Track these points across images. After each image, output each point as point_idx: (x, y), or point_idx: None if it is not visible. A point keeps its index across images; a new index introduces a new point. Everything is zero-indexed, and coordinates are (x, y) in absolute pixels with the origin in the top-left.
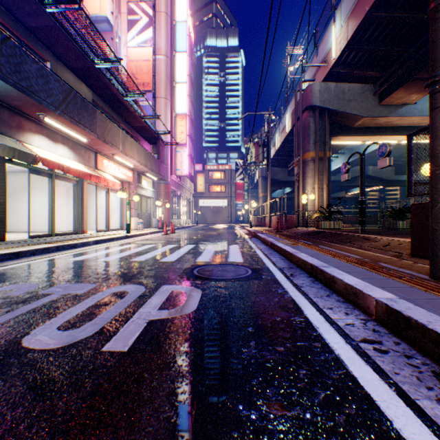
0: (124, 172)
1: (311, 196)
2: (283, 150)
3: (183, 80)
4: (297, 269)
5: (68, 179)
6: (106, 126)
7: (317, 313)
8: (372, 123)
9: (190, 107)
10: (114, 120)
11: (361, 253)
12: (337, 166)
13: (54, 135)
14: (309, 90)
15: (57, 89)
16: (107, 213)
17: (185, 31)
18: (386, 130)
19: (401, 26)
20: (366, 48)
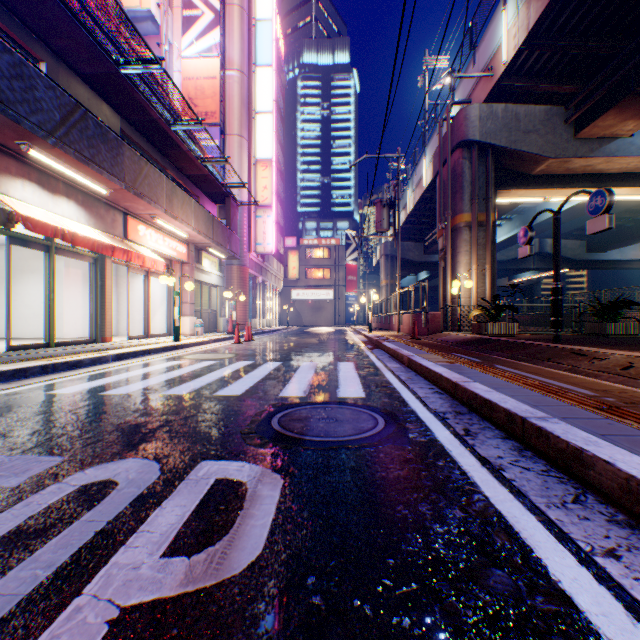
0: (172, 245)
1: (467, 283)
2: (418, 215)
3: (267, 109)
4: (472, 416)
5: (78, 254)
6: (140, 170)
7: (587, 577)
8: (563, 168)
9: (278, 151)
10: (157, 164)
11: (586, 382)
12: (500, 238)
13: (51, 182)
14: (462, 116)
15: (49, 100)
16: (146, 309)
17: (269, 35)
18: (583, 179)
19: (618, 5)
20: (558, 44)
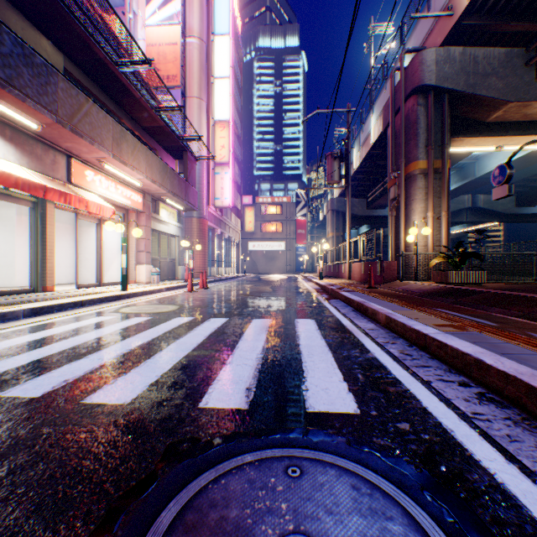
0: (126, 194)
1: (425, 230)
2: (363, 172)
3: (225, 74)
4: None
5: (12, 197)
6: (79, 106)
7: None
8: (520, 113)
9: (236, 118)
10: (110, 112)
11: None
12: None
13: None
14: (418, 61)
15: None
16: (98, 258)
17: (227, 6)
18: None
19: None
20: None
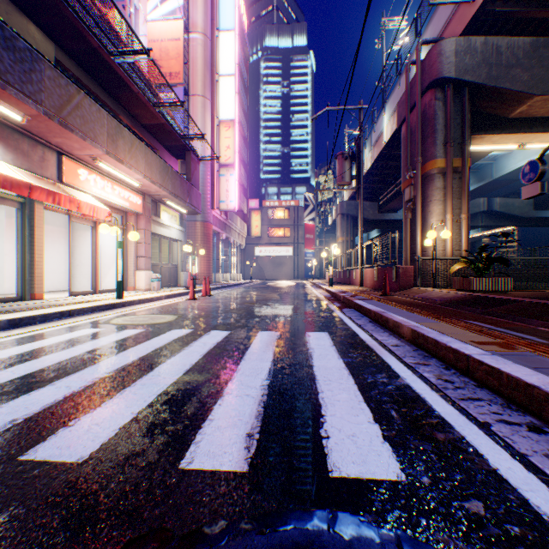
0: (124, 195)
1: (445, 233)
2: (374, 174)
3: (230, 72)
4: None
5: None
6: (69, 97)
7: None
8: (546, 108)
9: (242, 118)
10: (107, 108)
11: None
12: None
13: None
14: (436, 52)
15: None
16: (94, 263)
17: (232, 1)
18: None
19: None
20: None
